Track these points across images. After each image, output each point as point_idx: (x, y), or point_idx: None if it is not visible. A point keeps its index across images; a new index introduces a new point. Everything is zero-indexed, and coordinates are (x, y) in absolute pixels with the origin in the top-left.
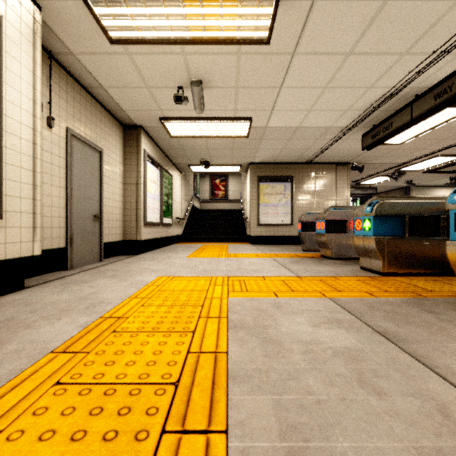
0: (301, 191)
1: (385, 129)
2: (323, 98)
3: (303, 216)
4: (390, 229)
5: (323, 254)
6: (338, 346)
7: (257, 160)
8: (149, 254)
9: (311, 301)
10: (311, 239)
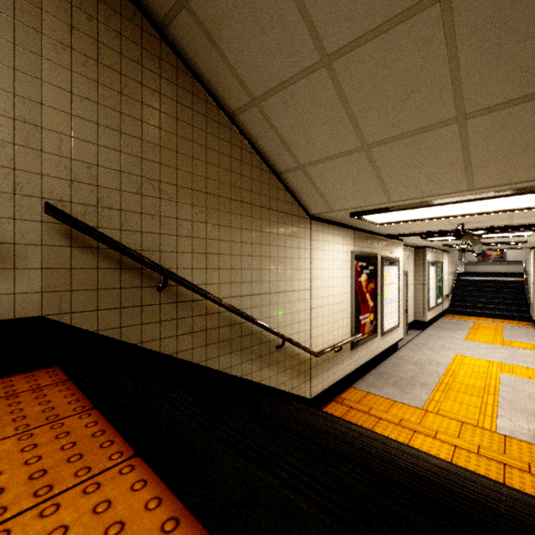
0: None
1: None
2: None
3: None
4: None
5: None
6: None
7: None
8: (431, 330)
9: None
10: None
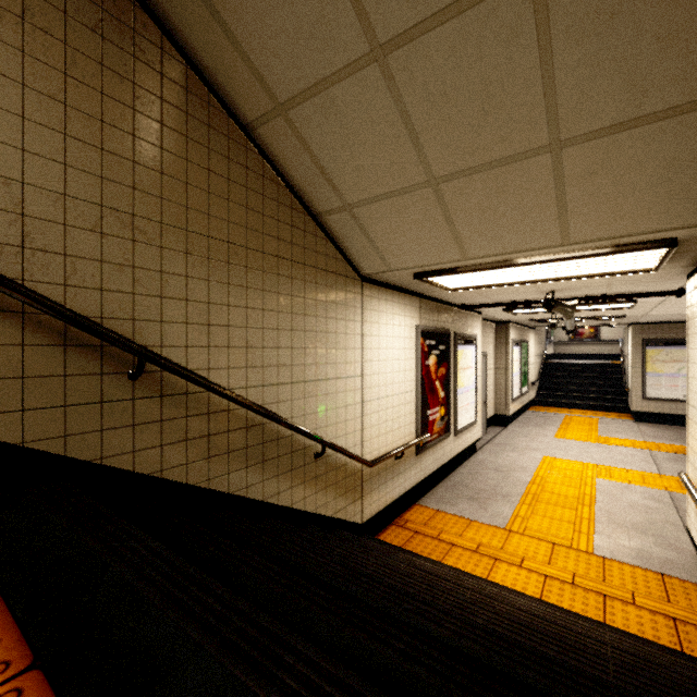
0: None
1: None
2: None
3: None
4: None
5: None
6: (646, 505)
7: (642, 321)
8: (515, 426)
9: (652, 490)
10: None
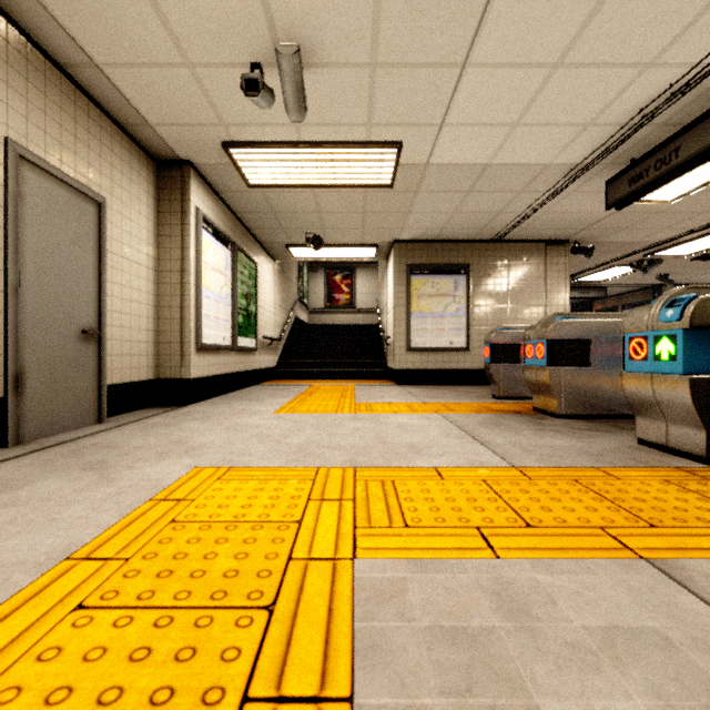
0: (483, 290)
1: (662, 162)
2: (548, 94)
3: (495, 334)
4: None
5: (540, 405)
6: None
7: (407, 236)
8: (208, 404)
9: (604, 574)
10: (509, 375)
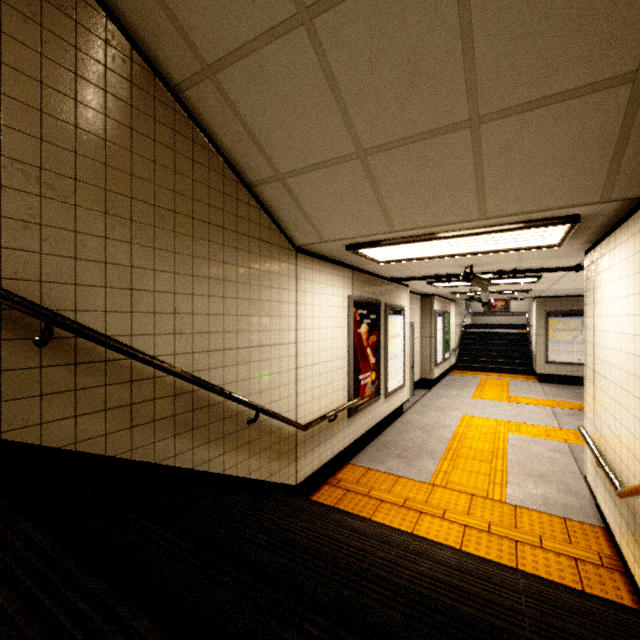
0: None
1: None
2: None
3: None
4: None
5: None
6: (550, 456)
7: (544, 295)
8: (438, 389)
9: (554, 442)
10: None
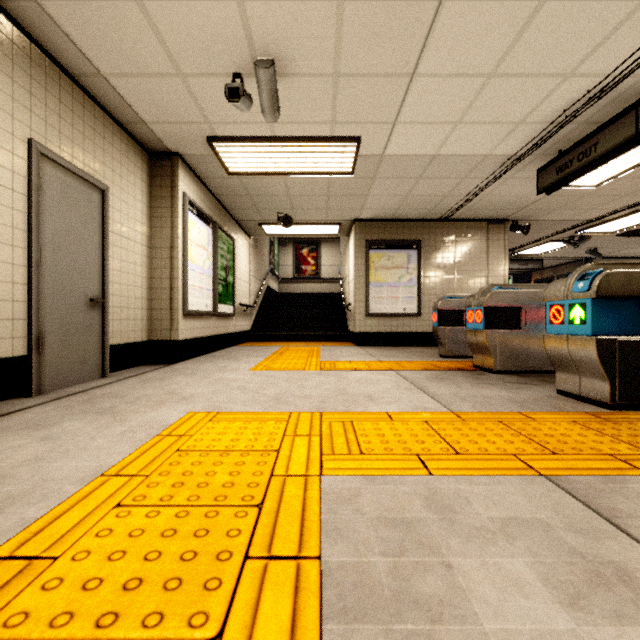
0: (433, 263)
1: (584, 155)
2: (484, 98)
3: (442, 302)
4: (623, 323)
5: (479, 363)
6: None
7: (366, 215)
8: (193, 362)
9: (510, 485)
10: (454, 337)
